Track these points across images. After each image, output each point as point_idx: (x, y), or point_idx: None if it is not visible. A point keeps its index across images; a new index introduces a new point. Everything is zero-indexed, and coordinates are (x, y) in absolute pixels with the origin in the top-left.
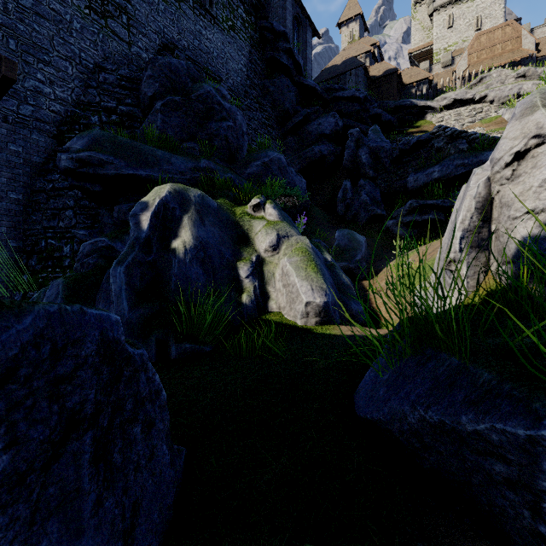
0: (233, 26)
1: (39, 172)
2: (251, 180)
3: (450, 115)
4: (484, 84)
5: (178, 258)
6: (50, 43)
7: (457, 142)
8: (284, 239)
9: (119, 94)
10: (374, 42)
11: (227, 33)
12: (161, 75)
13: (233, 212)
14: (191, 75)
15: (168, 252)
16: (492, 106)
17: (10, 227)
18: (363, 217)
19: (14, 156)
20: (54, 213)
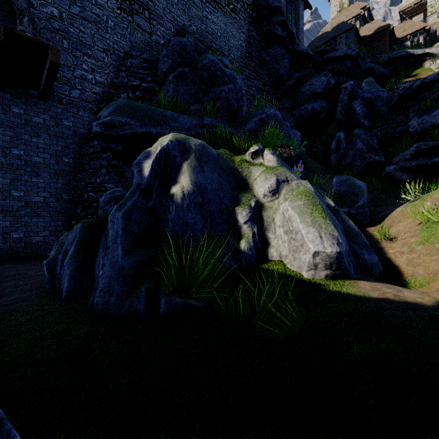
0: (234, 9)
1: (84, 141)
2: (249, 135)
3: None
4: None
5: (176, 204)
6: (92, 39)
7: None
8: (284, 183)
9: (141, 74)
10: (364, 5)
11: (229, 15)
12: (173, 53)
13: (232, 160)
14: (198, 50)
15: (167, 198)
16: None
17: (64, 184)
18: (359, 164)
19: (67, 129)
20: (93, 172)
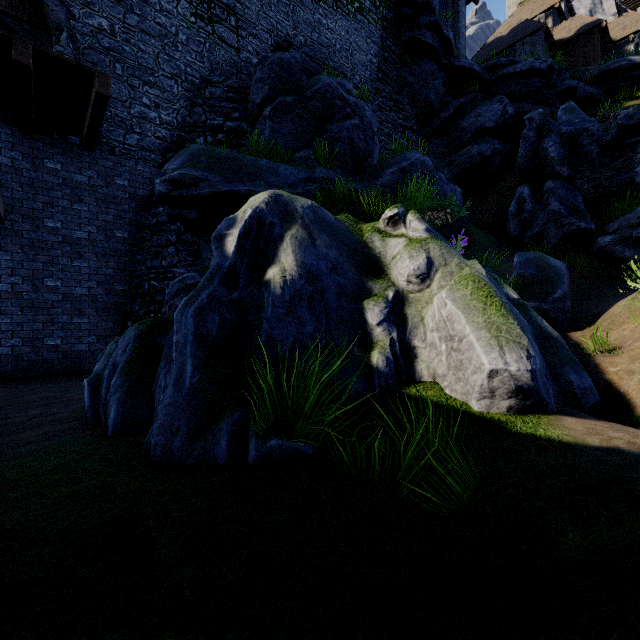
0: (360, 8)
1: (144, 207)
2: (383, 193)
3: None
4: None
5: (273, 295)
6: (156, 61)
7: None
8: (438, 264)
9: (225, 108)
10: None
11: (352, 18)
12: (271, 75)
13: (358, 229)
14: (307, 70)
15: (260, 287)
16: None
17: (116, 269)
18: (554, 235)
19: (120, 191)
20: (157, 251)
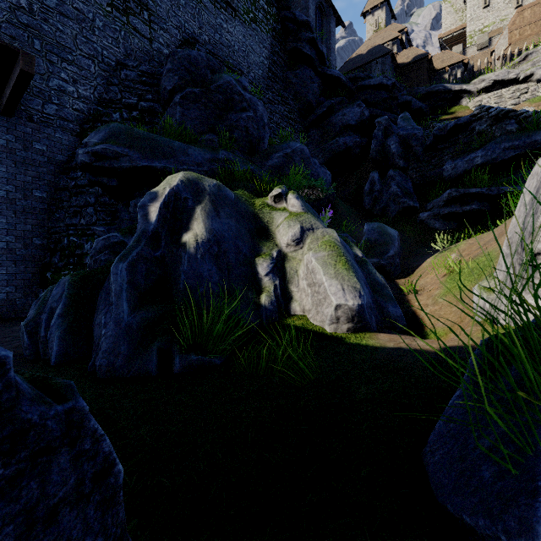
0: (254, 18)
1: (63, 170)
2: (272, 172)
3: (489, 98)
4: (529, 62)
5: (188, 254)
6: (74, 42)
7: (504, 123)
8: (308, 232)
9: (139, 90)
10: (402, 28)
11: (248, 26)
12: (181, 68)
13: (252, 203)
14: (211, 67)
15: (178, 247)
16: (540, 85)
17: (35, 225)
18: (393, 210)
19: (39, 155)
20: (76, 211)
